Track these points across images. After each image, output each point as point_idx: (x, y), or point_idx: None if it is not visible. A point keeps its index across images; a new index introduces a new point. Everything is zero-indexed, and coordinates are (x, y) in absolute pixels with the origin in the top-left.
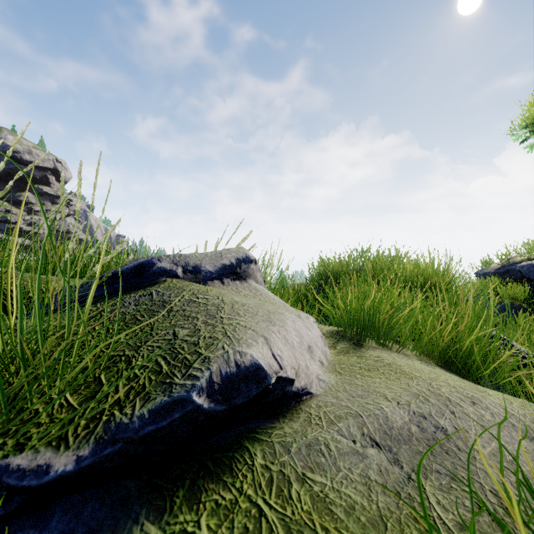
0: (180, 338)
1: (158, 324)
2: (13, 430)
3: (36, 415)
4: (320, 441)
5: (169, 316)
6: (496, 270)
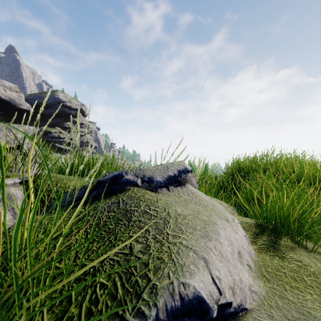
0: (134, 254)
1: (120, 233)
2: None
3: None
4: None
5: (129, 226)
6: None
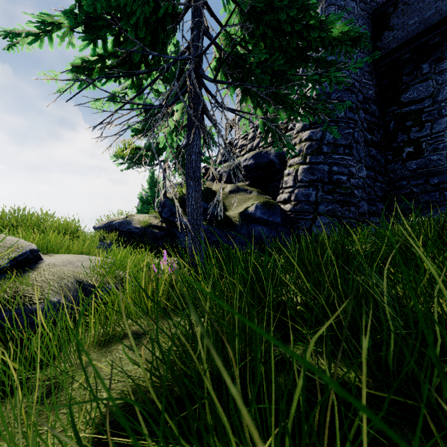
0: (1, 244)
1: None
2: None
3: None
4: (56, 264)
5: None
6: (104, 225)
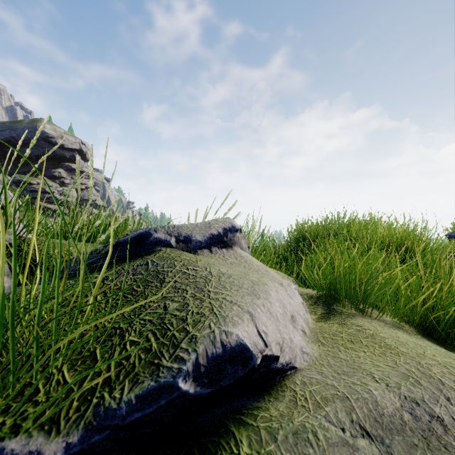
0: (170, 312)
1: (151, 295)
2: (13, 407)
3: (35, 392)
4: (307, 428)
5: (162, 287)
6: None
